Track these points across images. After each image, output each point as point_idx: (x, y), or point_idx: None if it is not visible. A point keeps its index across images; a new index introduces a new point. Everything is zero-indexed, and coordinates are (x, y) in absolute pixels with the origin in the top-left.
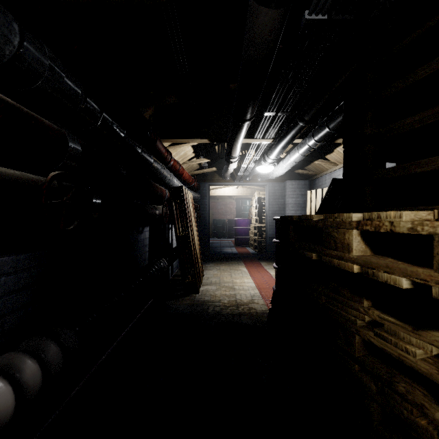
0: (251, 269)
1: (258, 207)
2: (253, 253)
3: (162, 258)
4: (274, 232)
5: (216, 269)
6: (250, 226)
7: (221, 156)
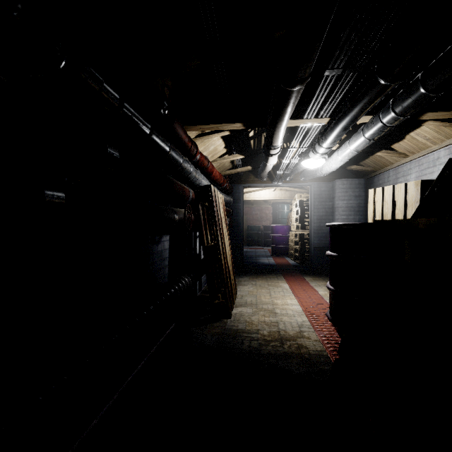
0: (294, 286)
1: (300, 212)
2: (294, 265)
3: (186, 275)
4: (320, 241)
5: (251, 284)
6: (290, 234)
7: (257, 151)
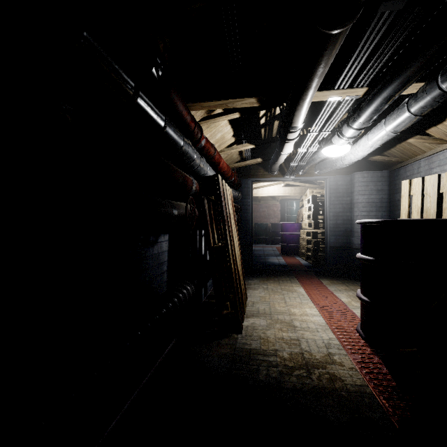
0: (311, 291)
1: (313, 208)
2: (306, 265)
3: (188, 282)
4: (337, 240)
5: (262, 288)
6: (301, 232)
7: (269, 139)
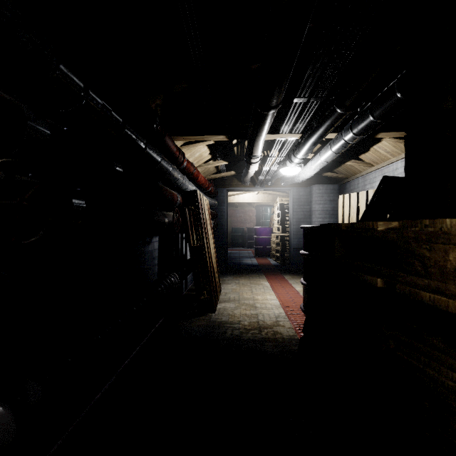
0: (274, 284)
1: (281, 214)
2: (275, 265)
3: (174, 273)
4: (299, 242)
5: (235, 283)
6: (272, 235)
7: (240, 158)
